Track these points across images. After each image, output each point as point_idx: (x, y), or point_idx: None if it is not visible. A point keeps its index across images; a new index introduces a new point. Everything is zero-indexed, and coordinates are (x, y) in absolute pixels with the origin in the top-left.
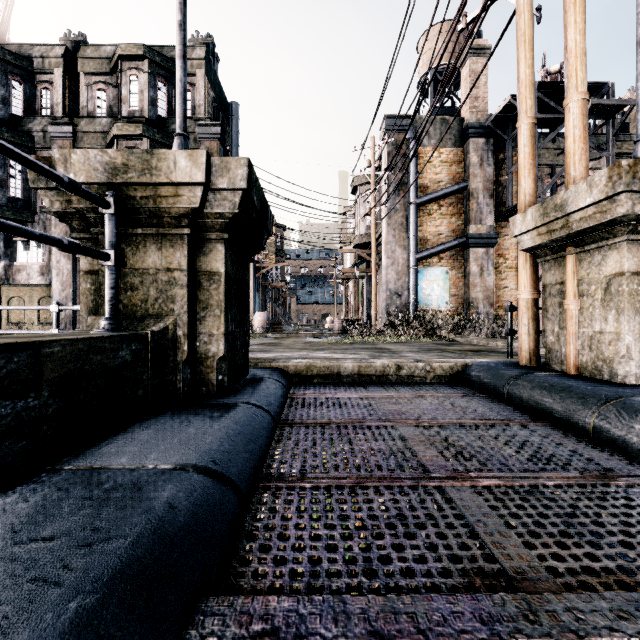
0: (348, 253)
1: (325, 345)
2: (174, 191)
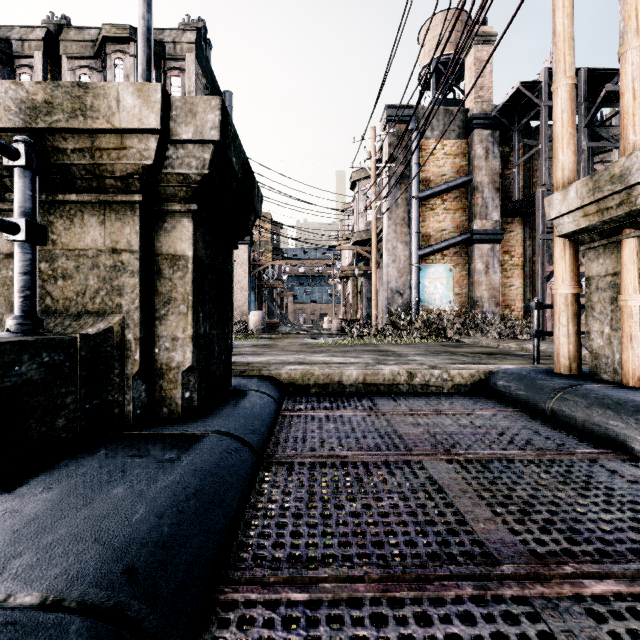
0: (346, 251)
1: (323, 347)
2: (118, 141)
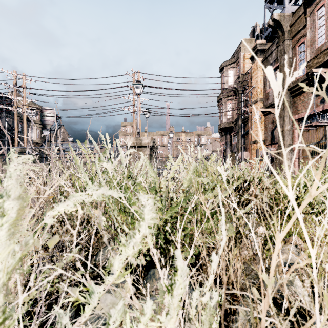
0: None
1: None
2: None
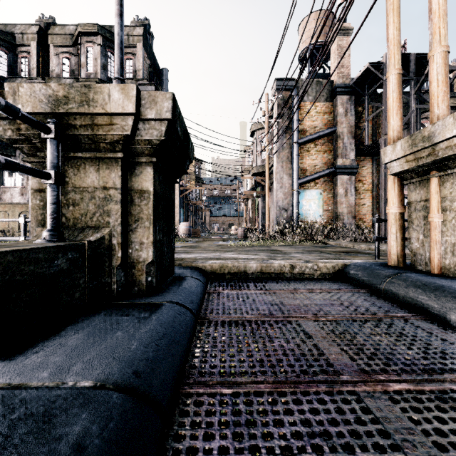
0: (247, 180)
1: (232, 247)
2: (109, 120)
